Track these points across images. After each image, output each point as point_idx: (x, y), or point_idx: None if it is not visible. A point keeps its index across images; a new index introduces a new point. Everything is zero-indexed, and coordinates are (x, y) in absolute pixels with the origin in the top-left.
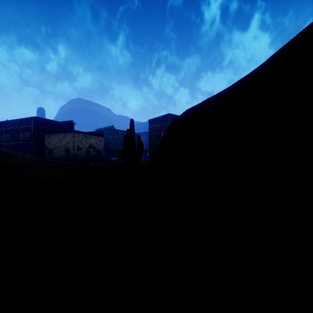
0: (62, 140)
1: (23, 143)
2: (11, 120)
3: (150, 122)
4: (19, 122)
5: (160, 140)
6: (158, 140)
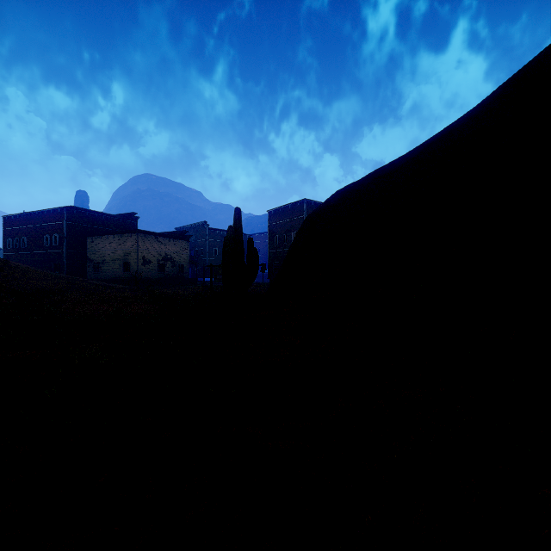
0: (116, 246)
1: (50, 253)
2: (29, 213)
3: (271, 214)
4: (42, 216)
5: (288, 246)
6: (285, 247)
